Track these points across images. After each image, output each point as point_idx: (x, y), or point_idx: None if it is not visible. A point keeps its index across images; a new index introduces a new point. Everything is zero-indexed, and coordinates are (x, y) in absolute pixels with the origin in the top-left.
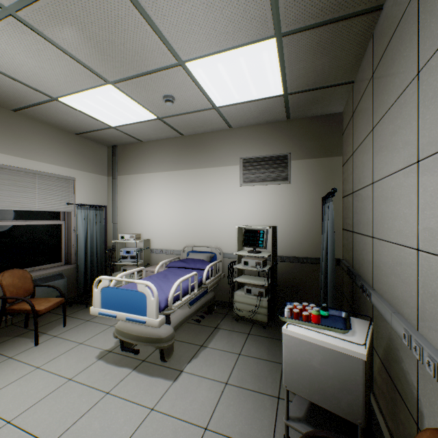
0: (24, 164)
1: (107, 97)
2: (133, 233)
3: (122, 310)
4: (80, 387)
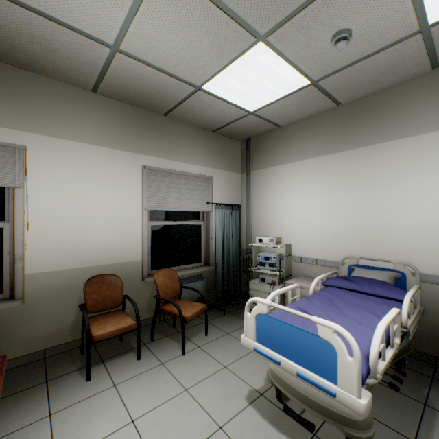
0: (172, 166)
1: (253, 66)
2: (268, 235)
3: (287, 355)
4: None
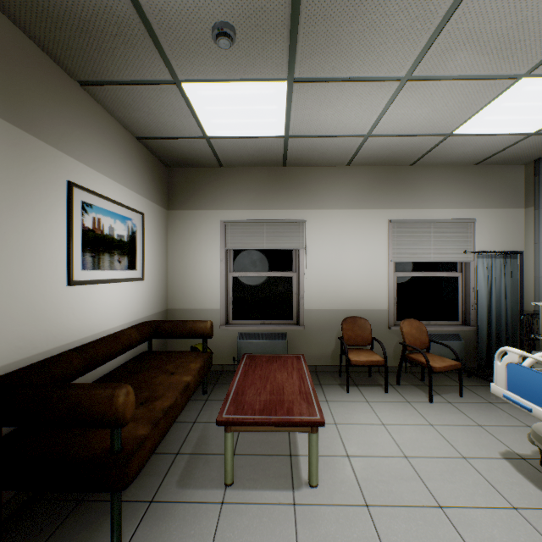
0: (419, 215)
1: (518, 98)
2: None
3: (540, 405)
4: (475, 473)
